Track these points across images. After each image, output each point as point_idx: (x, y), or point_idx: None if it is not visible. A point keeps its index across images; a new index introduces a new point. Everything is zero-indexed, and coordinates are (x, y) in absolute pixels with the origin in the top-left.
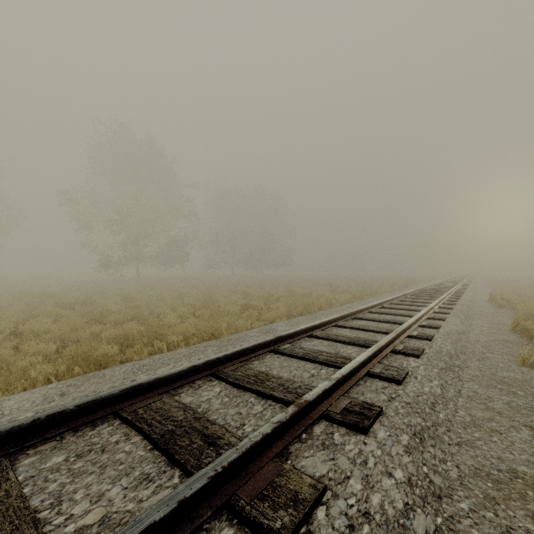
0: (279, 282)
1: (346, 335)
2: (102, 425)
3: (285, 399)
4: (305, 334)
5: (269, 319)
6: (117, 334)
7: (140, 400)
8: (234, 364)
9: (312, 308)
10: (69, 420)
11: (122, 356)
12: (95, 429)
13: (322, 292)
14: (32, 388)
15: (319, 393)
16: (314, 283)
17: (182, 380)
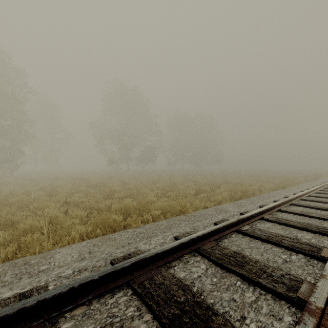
0: (215, 174)
1: (294, 220)
2: (118, 293)
3: (276, 290)
4: (257, 217)
5: (216, 201)
6: (120, 206)
7: (145, 271)
8: (209, 241)
9: (248, 194)
10: (95, 288)
11: (124, 222)
12: (113, 297)
13: (248, 181)
14: (73, 242)
15: (326, 297)
16: (240, 175)
17: (173, 254)
